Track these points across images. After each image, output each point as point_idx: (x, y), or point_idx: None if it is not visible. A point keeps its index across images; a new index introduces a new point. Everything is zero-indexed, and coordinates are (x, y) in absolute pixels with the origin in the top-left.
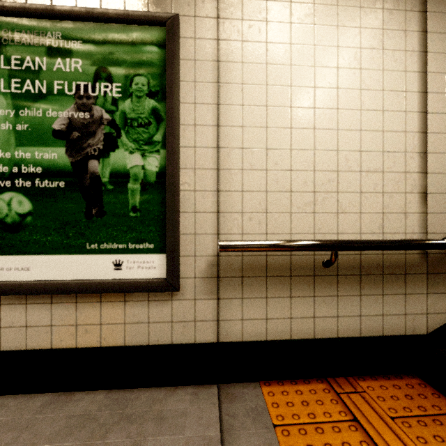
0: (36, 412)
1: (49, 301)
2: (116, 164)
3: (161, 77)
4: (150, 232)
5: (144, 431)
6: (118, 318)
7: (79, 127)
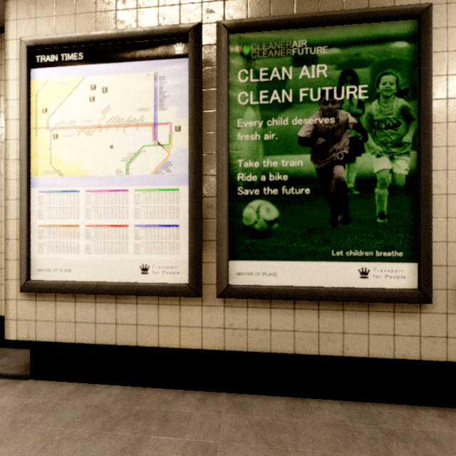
0: (287, 415)
1: (291, 306)
2: (362, 169)
3: (411, 74)
4: (398, 239)
5: (429, 453)
6: (361, 328)
7: (324, 133)
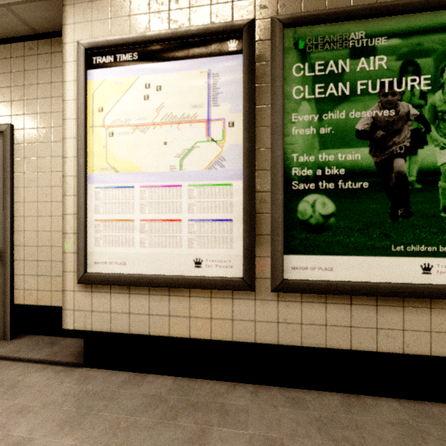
0: (345, 411)
1: (348, 302)
2: (425, 162)
3: None
4: None
5: None
6: (423, 326)
7: (383, 126)
